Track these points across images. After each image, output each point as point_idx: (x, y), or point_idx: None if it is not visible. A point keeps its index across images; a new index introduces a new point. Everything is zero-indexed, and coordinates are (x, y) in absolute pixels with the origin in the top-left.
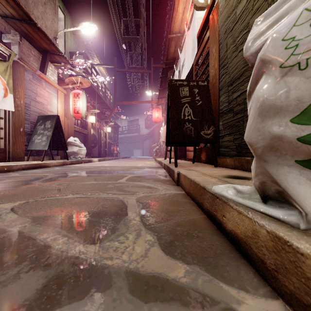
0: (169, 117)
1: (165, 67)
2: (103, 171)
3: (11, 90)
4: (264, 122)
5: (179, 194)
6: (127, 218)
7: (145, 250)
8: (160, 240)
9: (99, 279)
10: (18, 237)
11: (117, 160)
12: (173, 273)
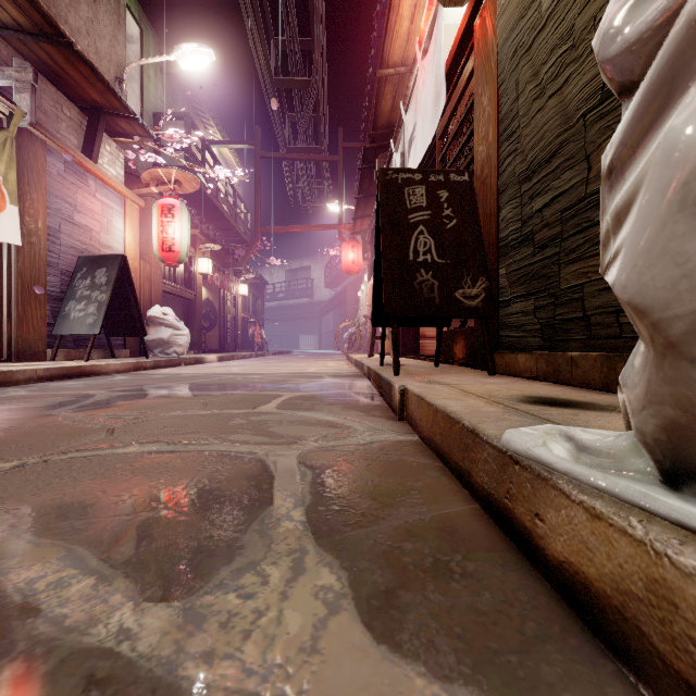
0: (380, 257)
1: (370, 147)
2: (227, 384)
3: (14, 197)
4: None
5: (405, 442)
6: (271, 513)
7: (313, 622)
8: (358, 588)
9: None
10: None
11: (262, 359)
12: None
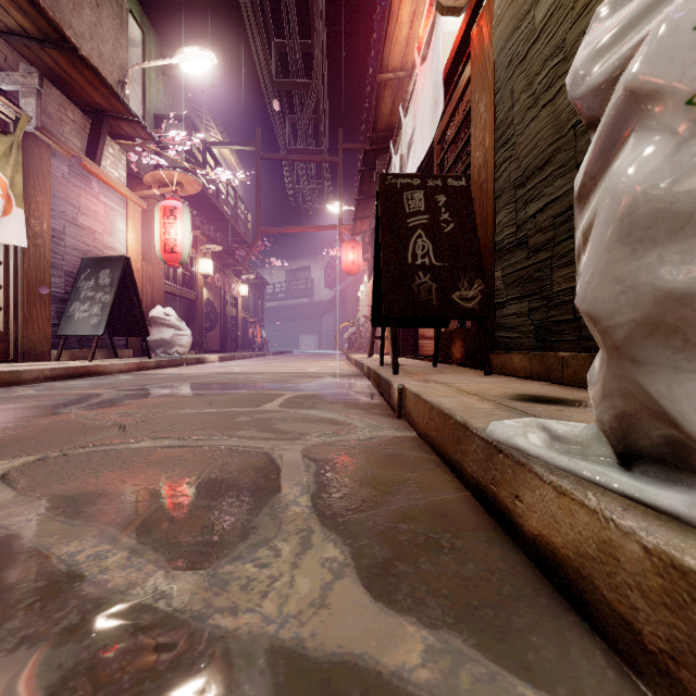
0: (379, 260)
1: (370, 149)
2: (229, 383)
3: (20, 200)
4: (638, 258)
5: (403, 438)
6: (279, 499)
7: (320, 585)
8: (360, 559)
9: (198, 672)
10: (5, 551)
11: (263, 359)
12: (393, 654)
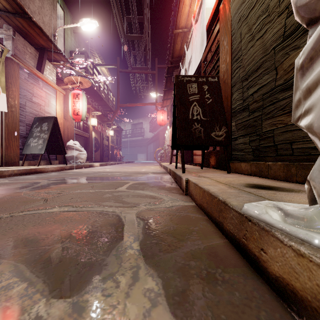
0: (175, 117)
1: (170, 66)
2: (103, 177)
3: (3, 89)
4: None
5: (188, 206)
6: (122, 245)
7: (143, 312)
8: (167, 290)
9: None
10: None
11: (120, 165)
12: None
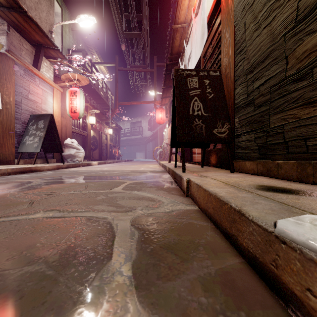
0: (174, 113)
1: (169, 63)
2: (99, 176)
3: None
4: None
5: (191, 211)
6: (109, 267)
7: None
8: None
9: None
10: None
11: (119, 163)
12: None
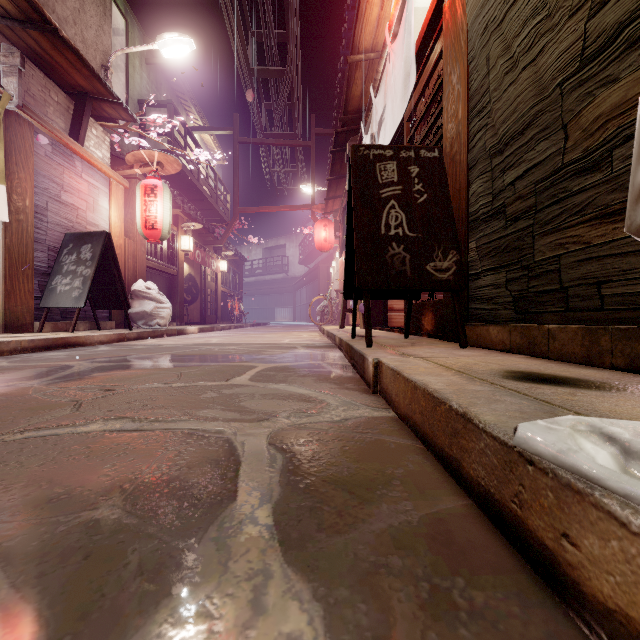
0: (351, 232)
1: (341, 130)
2: (204, 355)
3: (1, 176)
4: None
5: (380, 419)
6: (232, 513)
7: None
8: (337, 638)
9: None
10: None
11: (240, 330)
12: None
